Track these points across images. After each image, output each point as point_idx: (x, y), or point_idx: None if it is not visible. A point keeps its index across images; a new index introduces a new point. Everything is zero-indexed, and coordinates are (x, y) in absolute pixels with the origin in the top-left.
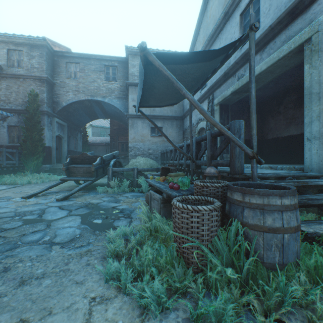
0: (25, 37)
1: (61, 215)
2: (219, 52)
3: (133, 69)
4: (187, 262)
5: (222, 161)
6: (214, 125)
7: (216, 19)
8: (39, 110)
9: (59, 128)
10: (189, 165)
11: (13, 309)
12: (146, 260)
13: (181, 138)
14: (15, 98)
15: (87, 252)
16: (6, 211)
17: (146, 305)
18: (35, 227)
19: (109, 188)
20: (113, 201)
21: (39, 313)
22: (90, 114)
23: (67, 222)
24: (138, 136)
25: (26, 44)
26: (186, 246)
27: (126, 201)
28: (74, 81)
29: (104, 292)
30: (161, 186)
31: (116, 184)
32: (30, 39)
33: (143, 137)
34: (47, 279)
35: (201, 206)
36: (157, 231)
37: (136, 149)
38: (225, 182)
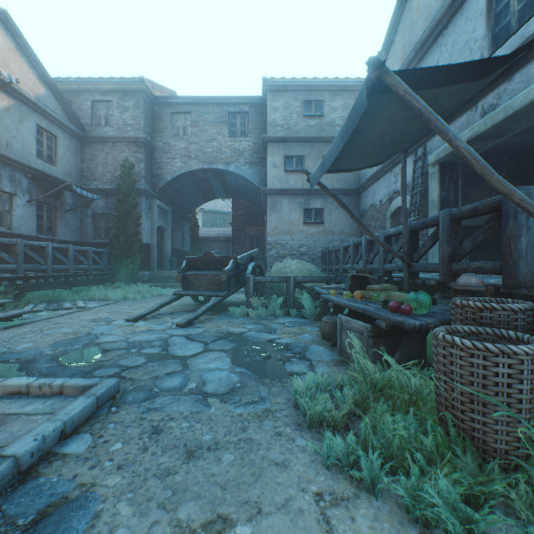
0: (115, 80)
1: (196, 350)
2: (505, 59)
3: (274, 115)
4: (483, 449)
5: (480, 263)
6: (506, 195)
7: (432, 11)
8: (134, 188)
9: (160, 215)
10: (388, 272)
11: (197, 496)
12: (395, 436)
13: (356, 226)
14: (102, 173)
15: (265, 413)
16: (114, 339)
17: (426, 519)
18: (167, 367)
19: (251, 309)
20: (264, 330)
21: (242, 509)
22: (203, 192)
23: (210, 362)
24: (282, 225)
25: (117, 90)
26: (481, 419)
27: (285, 331)
28: (183, 141)
29: (332, 486)
30: (366, 307)
31: (260, 304)
32: (122, 83)
33: (290, 226)
34: (225, 452)
35: (516, 346)
36: (386, 387)
37: (279, 246)
38: (525, 303)
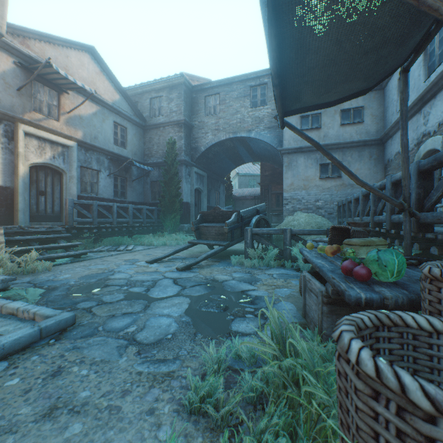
0: (164, 79)
1: (169, 293)
2: None
3: None
4: None
5: None
6: None
7: None
8: (176, 160)
9: (198, 180)
10: (397, 224)
11: None
12: None
13: (380, 177)
14: (156, 151)
15: (164, 377)
16: (121, 277)
17: None
18: (131, 307)
19: (246, 259)
20: (246, 280)
21: None
22: (233, 159)
23: (169, 307)
24: (297, 181)
25: (165, 87)
26: None
27: (268, 282)
28: (213, 118)
29: None
30: (323, 266)
31: (257, 254)
32: (168, 81)
33: (306, 182)
34: (79, 419)
35: None
36: (302, 383)
37: (295, 200)
38: None
